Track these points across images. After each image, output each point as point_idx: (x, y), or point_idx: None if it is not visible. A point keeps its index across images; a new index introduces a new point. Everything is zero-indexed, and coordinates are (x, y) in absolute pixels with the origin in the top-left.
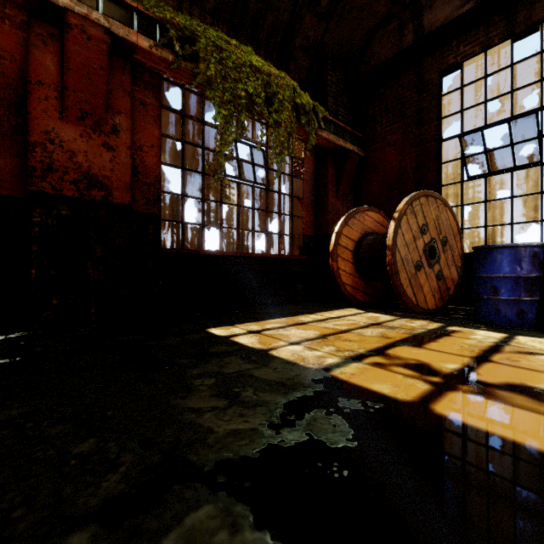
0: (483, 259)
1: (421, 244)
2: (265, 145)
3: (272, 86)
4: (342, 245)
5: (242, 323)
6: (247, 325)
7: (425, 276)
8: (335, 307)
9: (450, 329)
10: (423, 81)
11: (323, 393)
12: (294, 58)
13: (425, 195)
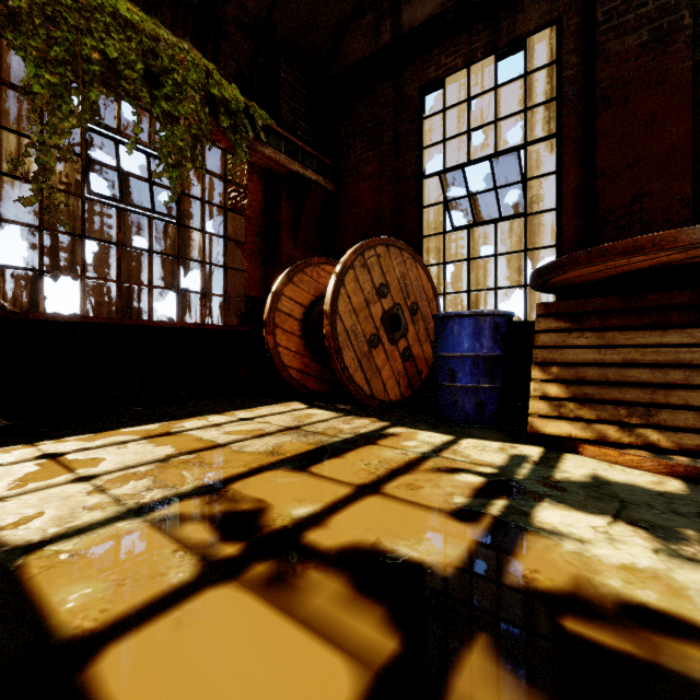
0: (441, 332)
1: (378, 311)
2: None
3: (161, 57)
4: (284, 310)
5: (63, 437)
6: (66, 440)
7: (385, 356)
8: (274, 400)
9: (388, 432)
10: (402, 97)
11: None
12: (226, 35)
13: (385, 243)
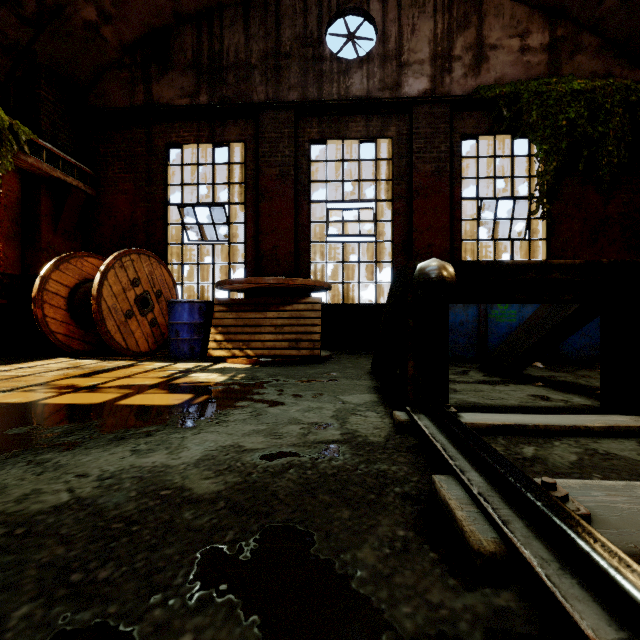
0: (171, 310)
1: (132, 295)
2: None
3: None
4: (52, 290)
5: None
6: None
7: (137, 323)
8: (42, 358)
9: (137, 364)
10: (153, 144)
11: None
12: None
13: (137, 252)
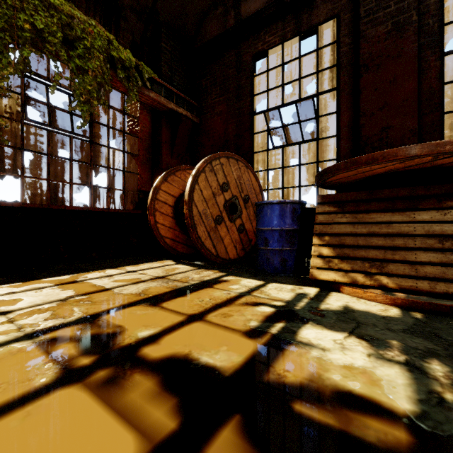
0: (259, 214)
1: (221, 200)
2: None
3: (75, 29)
4: (161, 200)
5: None
6: (1, 287)
7: (226, 229)
8: (155, 259)
9: (222, 279)
10: (241, 61)
11: None
12: (124, 17)
13: (226, 156)
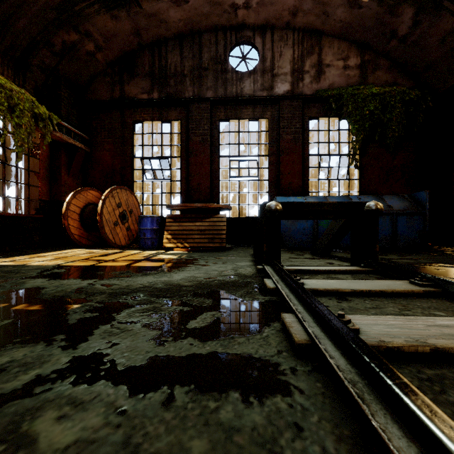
0: (141, 221)
1: (118, 212)
2: (3, 130)
3: (14, 98)
4: (72, 210)
5: None
6: None
7: (120, 229)
8: (66, 249)
9: (124, 251)
10: (125, 121)
11: (57, 268)
12: (31, 70)
13: (120, 188)
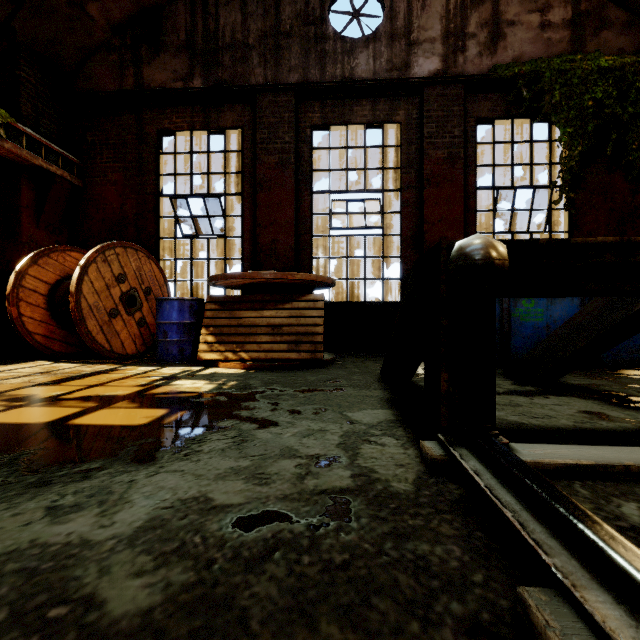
0: (159, 309)
1: (117, 292)
2: None
3: None
4: (29, 287)
5: None
6: None
7: (123, 323)
8: (18, 361)
9: (119, 368)
10: (144, 131)
11: None
12: None
13: (123, 246)
